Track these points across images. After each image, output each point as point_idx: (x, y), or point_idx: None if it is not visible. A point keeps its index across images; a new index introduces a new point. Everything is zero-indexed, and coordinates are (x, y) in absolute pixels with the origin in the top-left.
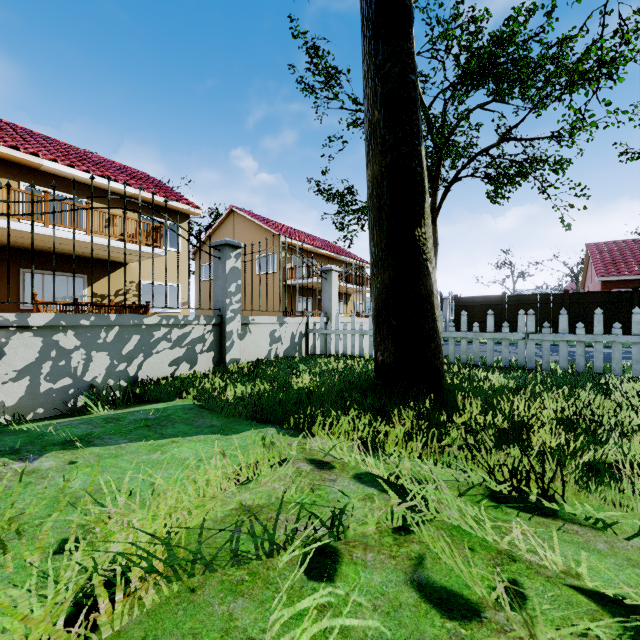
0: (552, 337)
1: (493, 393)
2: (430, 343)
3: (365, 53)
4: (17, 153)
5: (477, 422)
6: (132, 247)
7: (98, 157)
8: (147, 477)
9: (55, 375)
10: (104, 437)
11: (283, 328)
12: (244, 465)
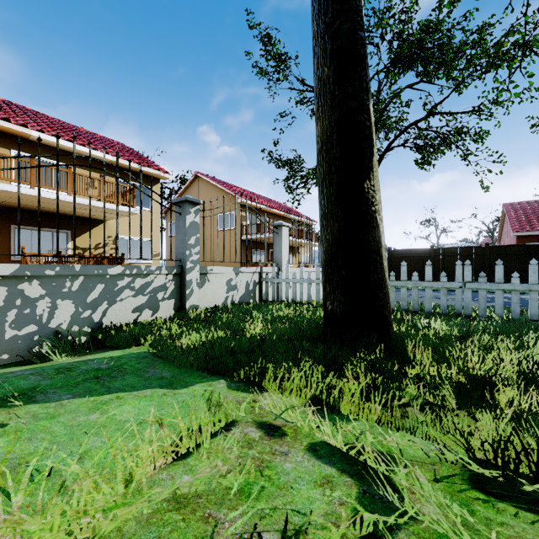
0: (488, 286)
1: (440, 342)
2: (379, 293)
3: (315, 13)
4: (8, 124)
5: (430, 374)
6: (108, 206)
7: (81, 129)
8: (76, 447)
9: (20, 322)
10: (48, 391)
11: (239, 277)
12: (185, 434)
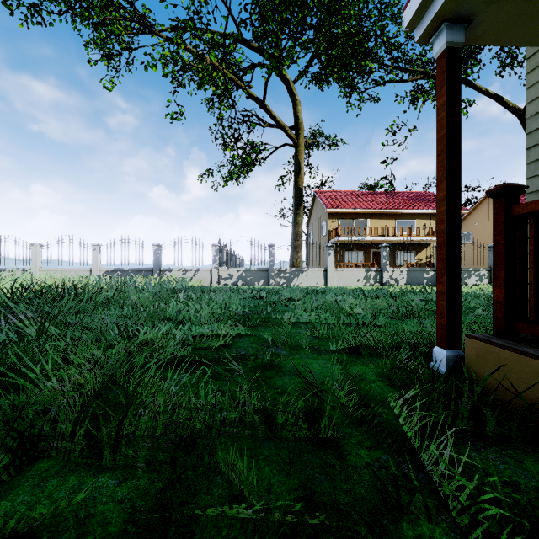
0: None
1: None
2: None
3: None
4: (396, 211)
5: None
6: None
7: (412, 195)
8: None
9: None
10: None
11: None
12: None
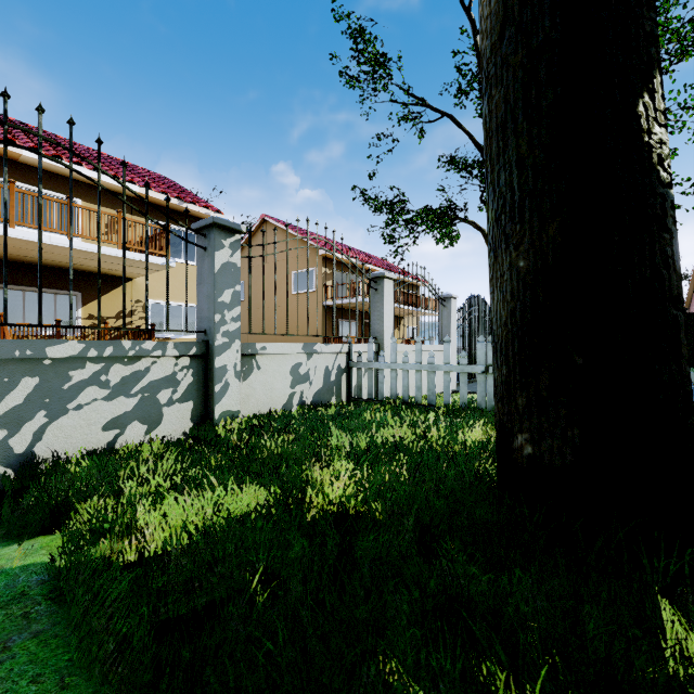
0: None
1: None
2: (686, 418)
3: None
4: None
5: None
6: (129, 255)
7: (103, 154)
8: None
9: None
10: None
11: (312, 360)
12: None
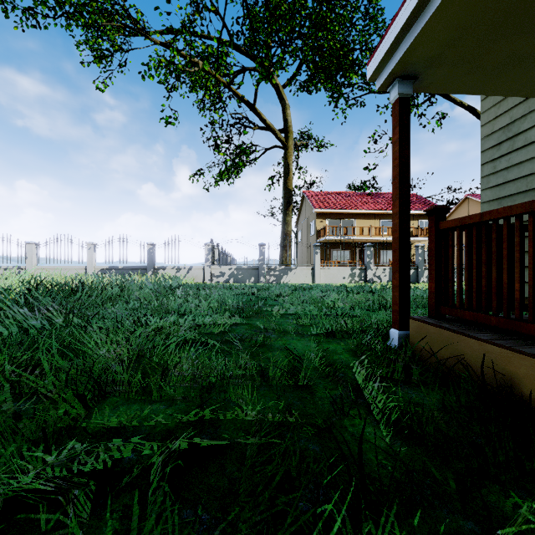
0: None
1: None
2: None
3: None
4: (381, 211)
5: None
6: (421, 239)
7: None
8: None
9: None
10: None
11: None
12: None
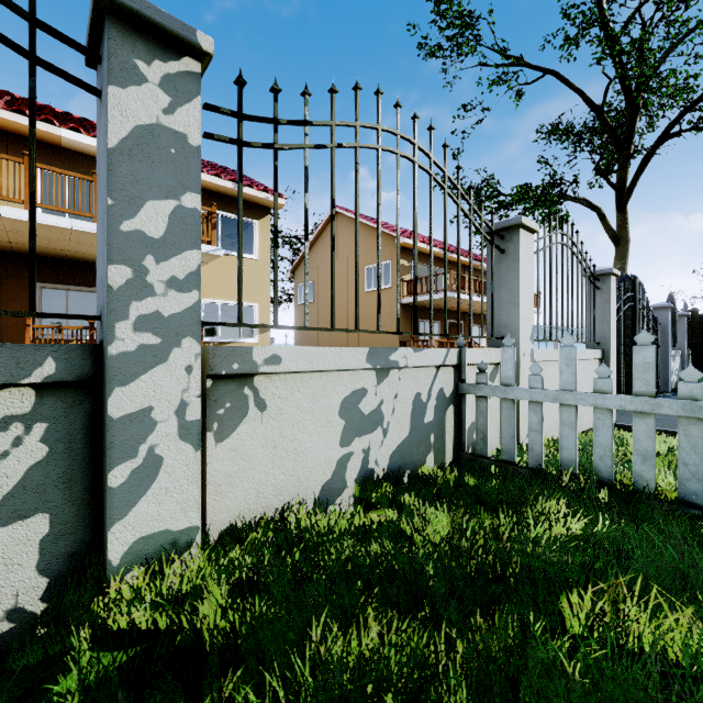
0: None
1: None
2: None
3: None
4: (23, 119)
5: None
6: None
7: None
8: None
9: None
10: None
11: (388, 383)
12: None
